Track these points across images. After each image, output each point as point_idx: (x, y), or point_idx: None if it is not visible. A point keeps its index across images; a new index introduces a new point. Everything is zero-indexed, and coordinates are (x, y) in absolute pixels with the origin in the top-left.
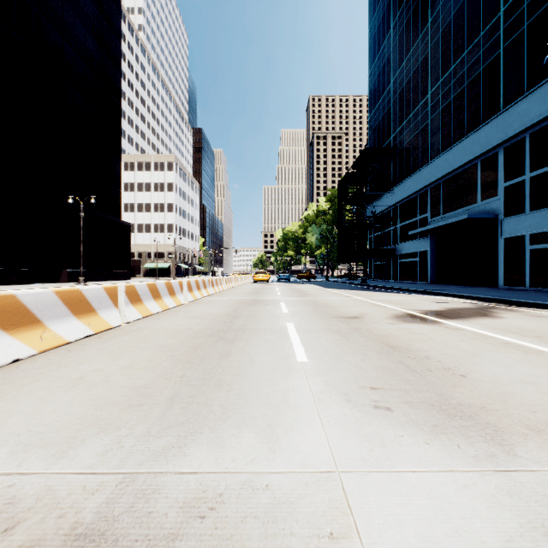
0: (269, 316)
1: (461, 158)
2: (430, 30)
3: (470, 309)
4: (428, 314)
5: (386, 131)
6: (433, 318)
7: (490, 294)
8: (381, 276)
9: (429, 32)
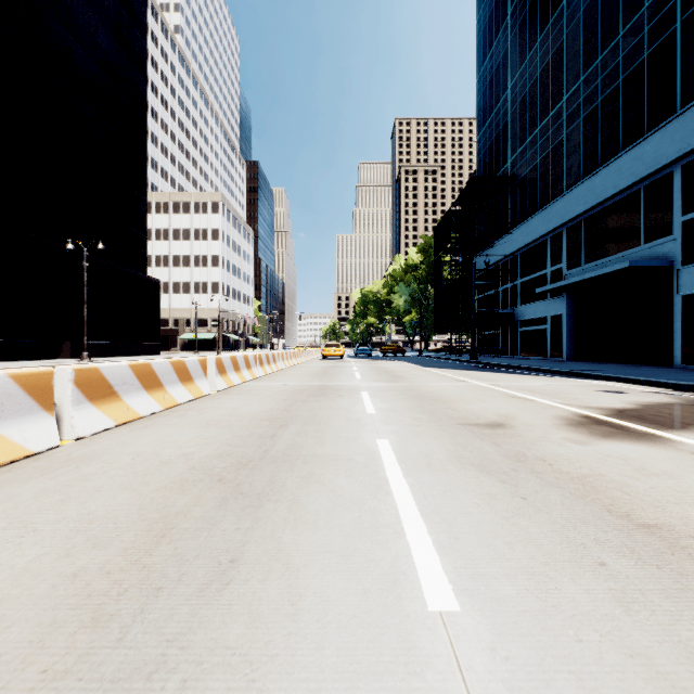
0: (343, 421)
1: (615, 184)
2: (566, 10)
3: (679, 406)
4: (621, 418)
5: (501, 154)
6: (642, 428)
7: (677, 377)
8: (494, 349)
9: (564, 13)
